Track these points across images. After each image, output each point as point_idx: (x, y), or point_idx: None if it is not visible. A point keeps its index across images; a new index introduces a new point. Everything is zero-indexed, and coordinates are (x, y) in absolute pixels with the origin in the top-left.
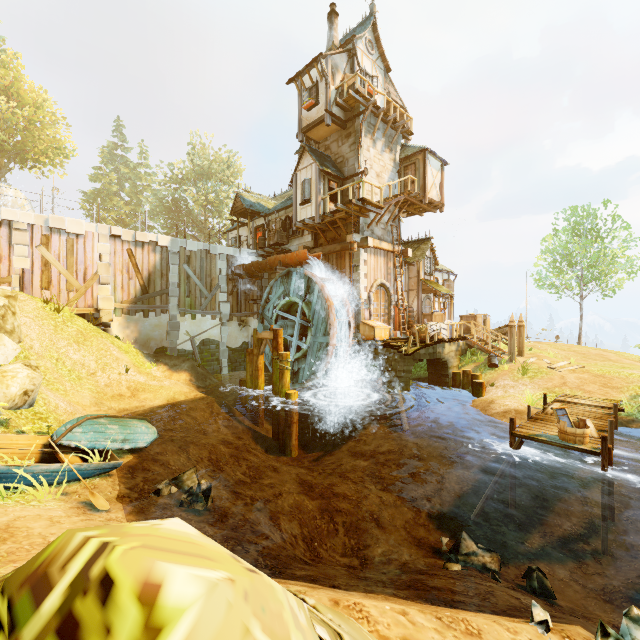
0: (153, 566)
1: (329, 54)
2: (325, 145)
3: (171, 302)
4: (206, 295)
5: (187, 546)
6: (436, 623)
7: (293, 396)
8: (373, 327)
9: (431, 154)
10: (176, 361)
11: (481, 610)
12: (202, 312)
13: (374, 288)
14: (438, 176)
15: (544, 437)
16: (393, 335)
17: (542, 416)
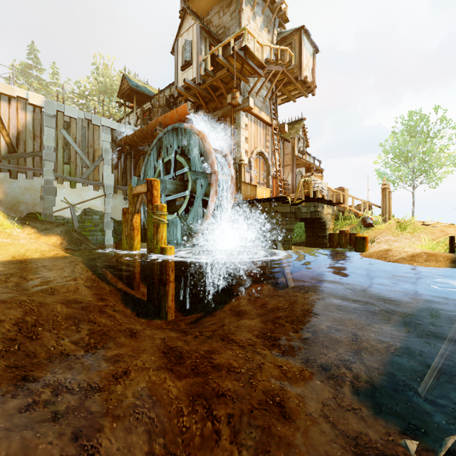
0: None
1: None
2: (207, 20)
3: (46, 166)
4: (88, 165)
5: None
6: None
7: (169, 251)
8: (255, 185)
9: (306, 36)
10: (48, 225)
11: None
12: (83, 181)
13: (254, 154)
14: (310, 61)
15: None
16: None
17: None
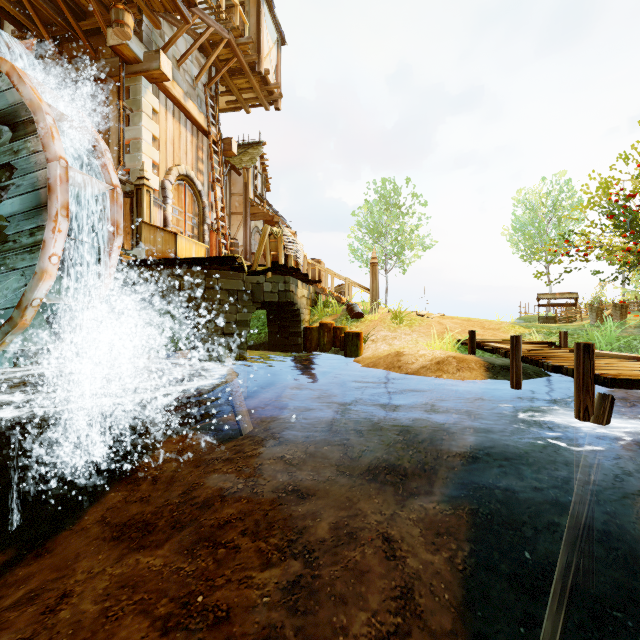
0: None
1: None
2: None
3: None
4: None
5: None
6: None
7: None
8: (173, 232)
9: (267, 5)
10: None
11: None
12: None
13: (174, 176)
14: (274, 52)
15: None
16: None
17: (529, 353)
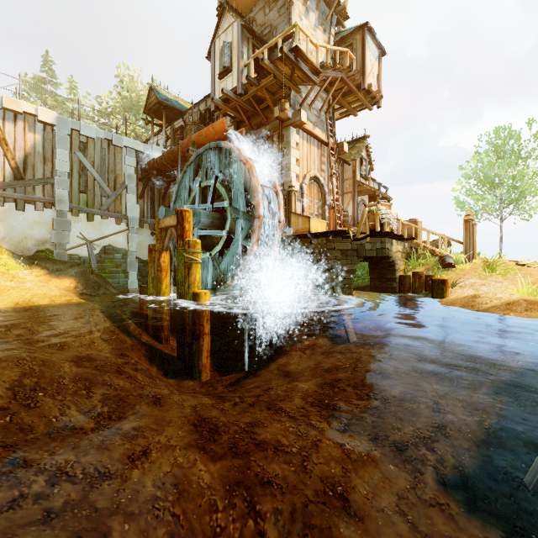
0: None
1: None
2: (249, 18)
3: (59, 195)
4: (108, 194)
5: None
6: None
7: (203, 297)
8: (308, 217)
9: (370, 35)
10: (61, 266)
11: None
12: (103, 213)
13: (307, 179)
14: (375, 66)
15: None
16: None
17: None
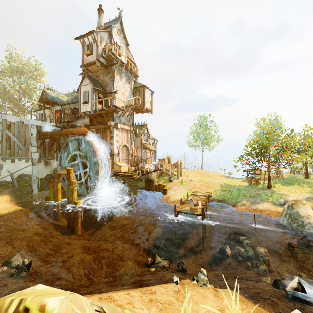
0: (42, 300)
1: (98, 31)
2: (96, 74)
3: None
4: (22, 148)
5: (49, 292)
6: (140, 293)
7: (79, 203)
8: (120, 166)
9: (147, 88)
10: None
11: (158, 284)
12: (19, 158)
13: (121, 147)
14: (150, 98)
15: (185, 211)
16: (130, 168)
17: (186, 202)
